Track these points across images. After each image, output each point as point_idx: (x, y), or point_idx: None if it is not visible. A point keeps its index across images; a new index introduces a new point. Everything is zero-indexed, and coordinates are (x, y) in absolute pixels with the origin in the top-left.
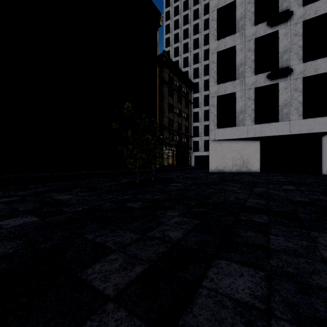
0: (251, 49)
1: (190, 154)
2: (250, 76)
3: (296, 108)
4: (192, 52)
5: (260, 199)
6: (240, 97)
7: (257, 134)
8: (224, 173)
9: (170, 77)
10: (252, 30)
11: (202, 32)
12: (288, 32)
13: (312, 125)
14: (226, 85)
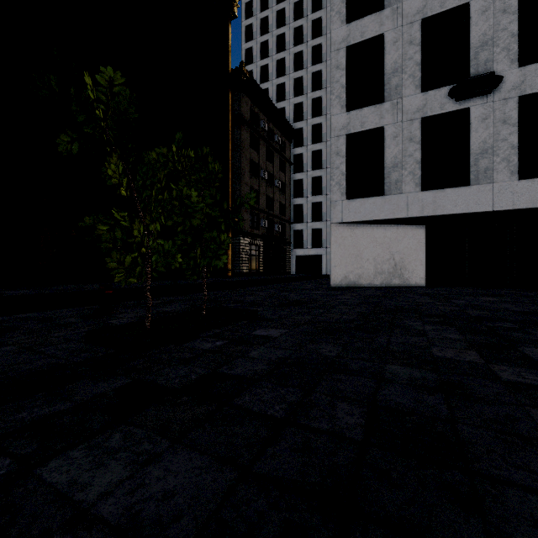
0: (415, 41)
1: (289, 253)
2: (413, 94)
3: (506, 157)
4: (292, 75)
5: None
6: (392, 137)
7: (426, 211)
8: (361, 289)
9: (253, 114)
10: (417, 2)
11: (309, 41)
12: (490, 6)
13: (537, 192)
14: (364, 113)
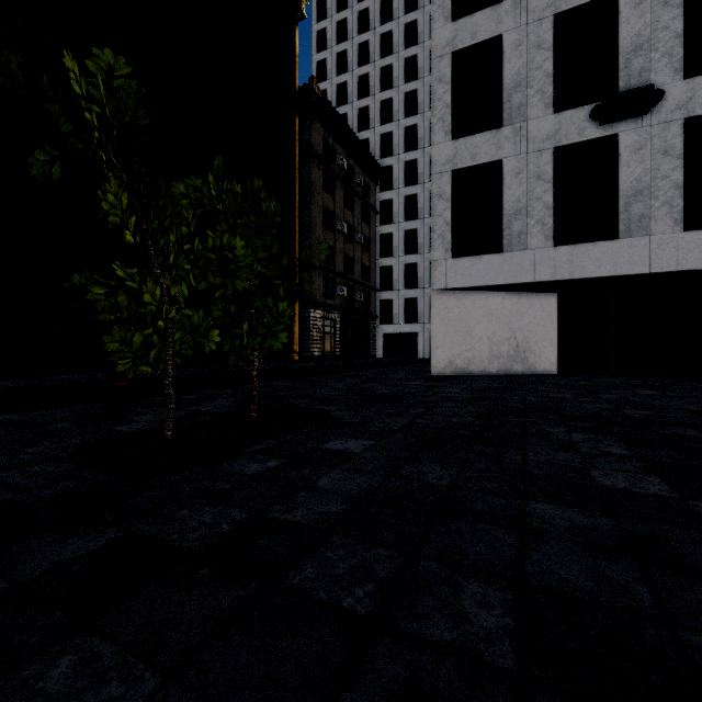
0: (545, 45)
1: (374, 330)
2: (542, 116)
3: (667, 201)
4: (379, 96)
5: None
6: (514, 174)
7: (560, 273)
8: (472, 378)
9: (327, 146)
10: None
11: (401, 52)
12: None
13: None
14: (475, 141)
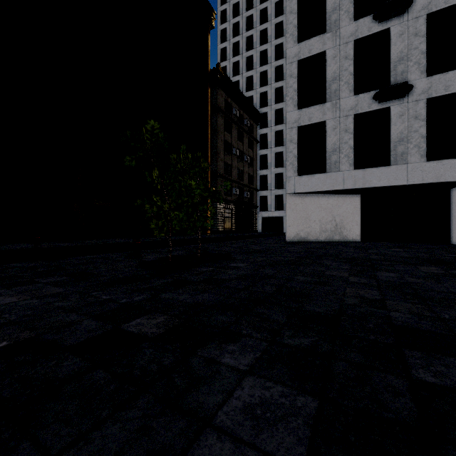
0: (349, 57)
1: (256, 215)
2: (348, 97)
3: (417, 144)
4: (259, 69)
5: (409, 301)
6: (332, 129)
7: (358, 184)
8: (308, 243)
9: (227, 104)
10: (351, 27)
11: (273, 41)
12: (405, 31)
13: (441, 170)
14: (311, 110)
